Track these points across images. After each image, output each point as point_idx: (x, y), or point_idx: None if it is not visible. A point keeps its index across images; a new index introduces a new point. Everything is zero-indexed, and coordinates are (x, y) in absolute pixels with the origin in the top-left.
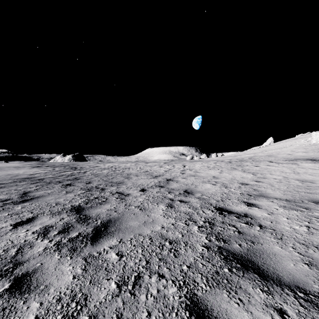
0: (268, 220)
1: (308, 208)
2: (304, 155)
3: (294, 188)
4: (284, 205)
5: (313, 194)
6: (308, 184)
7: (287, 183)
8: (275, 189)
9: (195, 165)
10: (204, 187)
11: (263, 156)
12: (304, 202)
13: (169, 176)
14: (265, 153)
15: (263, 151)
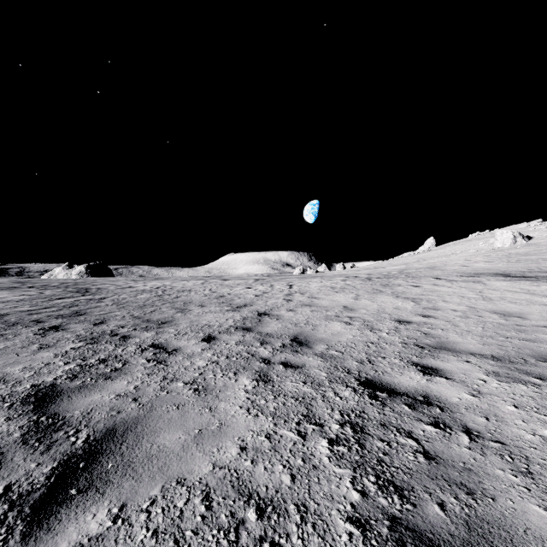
0: (478, 413)
1: (543, 376)
2: (489, 267)
3: (496, 329)
4: (494, 371)
5: (535, 342)
6: (516, 320)
7: (479, 319)
8: (463, 332)
9: (309, 284)
10: (330, 329)
11: (423, 269)
12: (528, 361)
13: (263, 307)
14: (425, 264)
15: (420, 261)
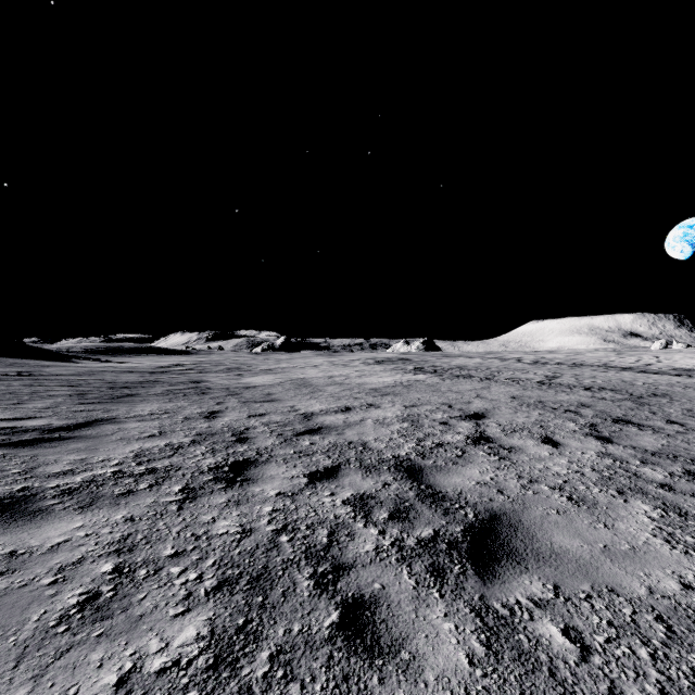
0: None
1: None
2: None
3: None
4: None
5: None
6: None
7: None
8: None
9: (673, 356)
10: (679, 366)
11: None
12: None
13: (646, 363)
14: None
15: None
